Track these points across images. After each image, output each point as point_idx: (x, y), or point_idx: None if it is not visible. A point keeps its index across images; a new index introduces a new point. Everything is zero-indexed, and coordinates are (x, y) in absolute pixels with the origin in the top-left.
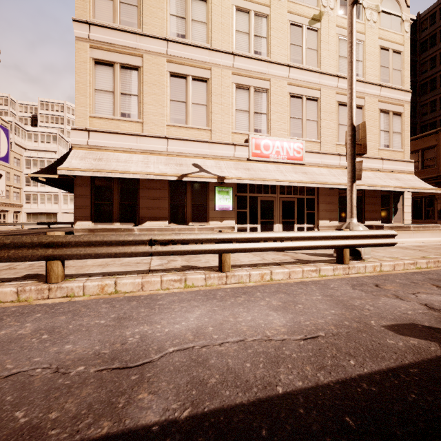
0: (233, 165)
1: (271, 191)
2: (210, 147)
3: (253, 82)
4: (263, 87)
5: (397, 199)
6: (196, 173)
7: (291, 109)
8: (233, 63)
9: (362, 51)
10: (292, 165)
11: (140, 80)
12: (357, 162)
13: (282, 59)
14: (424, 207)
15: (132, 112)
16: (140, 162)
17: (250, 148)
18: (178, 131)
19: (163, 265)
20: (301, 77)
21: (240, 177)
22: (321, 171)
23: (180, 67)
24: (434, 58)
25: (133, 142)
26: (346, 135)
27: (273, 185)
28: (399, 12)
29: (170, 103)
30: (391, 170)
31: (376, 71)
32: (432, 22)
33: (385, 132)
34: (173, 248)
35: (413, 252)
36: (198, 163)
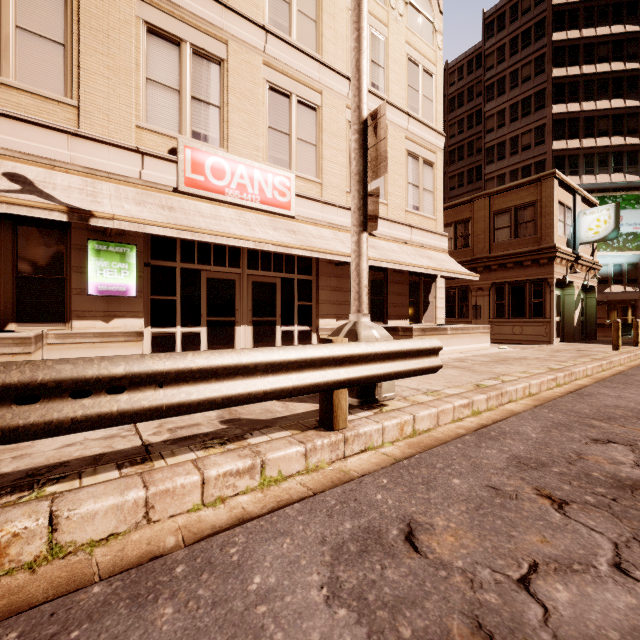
0: (134, 194)
1: (231, 262)
2: (73, 144)
3: (189, 33)
4: (213, 52)
5: (429, 288)
6: None
7: (269, 111)
8: None
9: (385, 52)
10: (271, 216)
11: None
12: (370, 193)
13: (253, 12)
14: (457, 302)
15: None
16: None
17: (181, 167)
18: None
19: None
20: (288, 59)
21: (136, 217)
22: (321, 233)
23: None
24: (462, 122)
25: None
26: (350, 137)
27: (234, 251)
28: (431, 16)
29: None
30: (421, 244)
31: (403, 91)
32: (460, 76)
33: (414, 187)
34: None
35: (459, 374)
36: (28, 175)
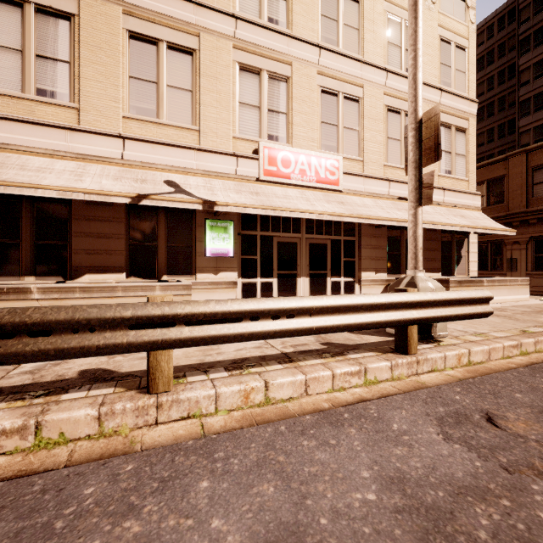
0: (233, 186)
1: (294, 229)
2: (197, 156)
3: (266, 64)
4: (281, 74)
5: (461, 243)
6: (167, 195)
7: (322, 109)
8: (236, 31)
9: None
10: (323, 191)
11: (75, 38)
12: (424, 176)
13: (310, 36)
14: (490, 255)
15: (59, 90)
16: (66, 173)
17: (261, 162)
18: (143, 128)
19: (40, 371)
20: (336, 65)
21: (240, 203)
22: (364, 202)
23: (146, 25)
24: (492, 79)
25: (59, 140)
26: (405, 132)
27: (296, 220)
28: None
29: (129, 81)
30: (453, 204)
31: (435, 69)
32: (489, 35)
33: (446, 153)
34: (1, 347)
35: (501, 321)
36: (175, 180)
